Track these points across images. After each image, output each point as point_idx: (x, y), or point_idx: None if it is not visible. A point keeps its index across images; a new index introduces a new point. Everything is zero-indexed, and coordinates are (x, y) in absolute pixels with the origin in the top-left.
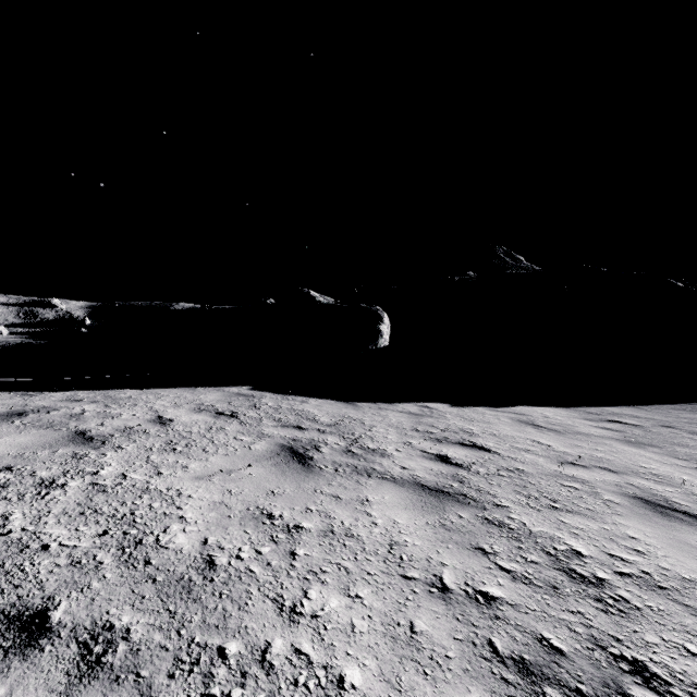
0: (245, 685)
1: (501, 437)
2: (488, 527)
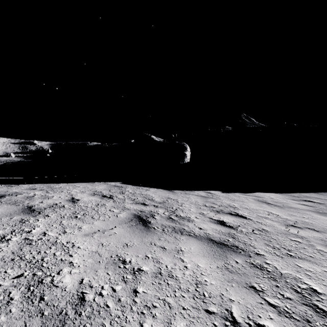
0: None
1: (250, 209)
2: (254, 270)
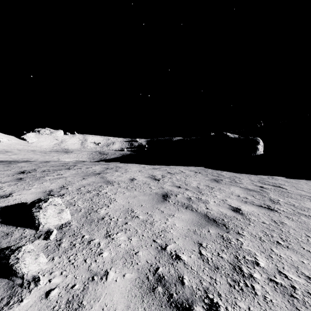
0: (204, 194)
1: (296, 187)
2: (259, 195)
